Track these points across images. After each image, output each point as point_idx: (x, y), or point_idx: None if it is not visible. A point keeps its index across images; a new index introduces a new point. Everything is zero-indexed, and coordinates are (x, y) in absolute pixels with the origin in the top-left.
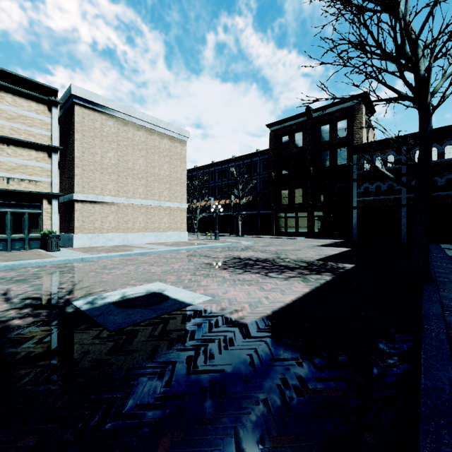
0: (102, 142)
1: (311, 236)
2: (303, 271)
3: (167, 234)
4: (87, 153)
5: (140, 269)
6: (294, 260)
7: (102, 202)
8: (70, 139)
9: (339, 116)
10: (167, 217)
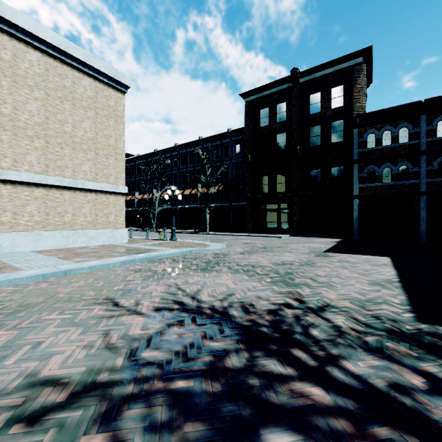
0: None
1: (297, 234)
2: None
3: (89, 233)
4: None
5: None
6: (362, 321)
7: None
8: None
9: (333, 80)
10: (89, 207)
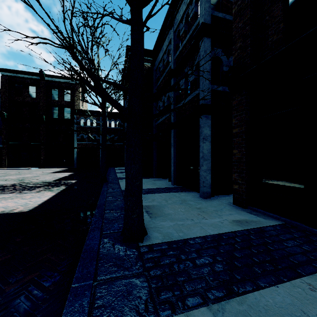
0: None
1: (44, 167)
2: (47, 187)
3: None
4: None
5: None
6: (38, 182)
7: None
8: None
9: (65, 86)
10: None
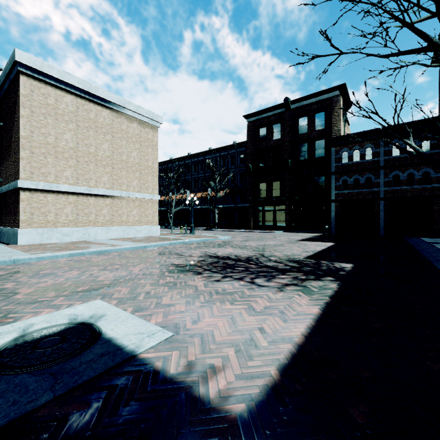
0: (57, 121)
1: (289, 230)
2: (297, 275)
3: (137, 228)
4: (37, 133)
5: (85, 275)
6: (281, 258)
7: (56, 191)
8: (16, 116)
9: (317, 108)
10: (136, 210)
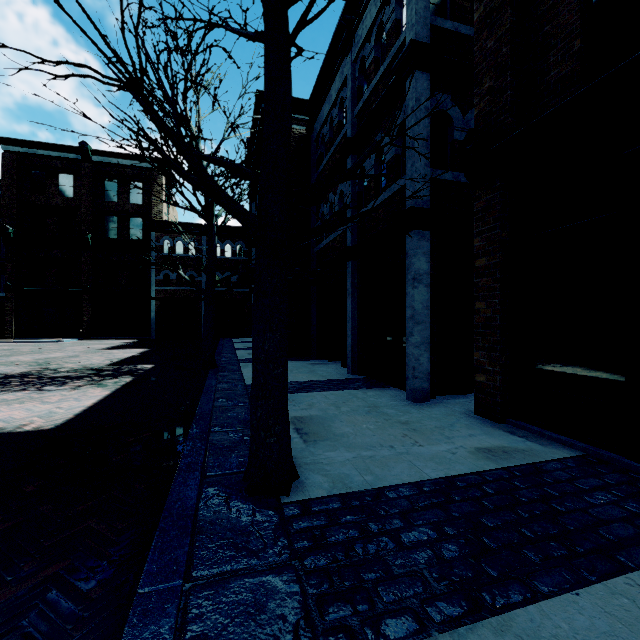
0: None
1: (89, 337)
2: (95, 378)
3: None
4: None
5: None
6: (76, 368)
7: None
8: None
9: (132, 174)
10: None
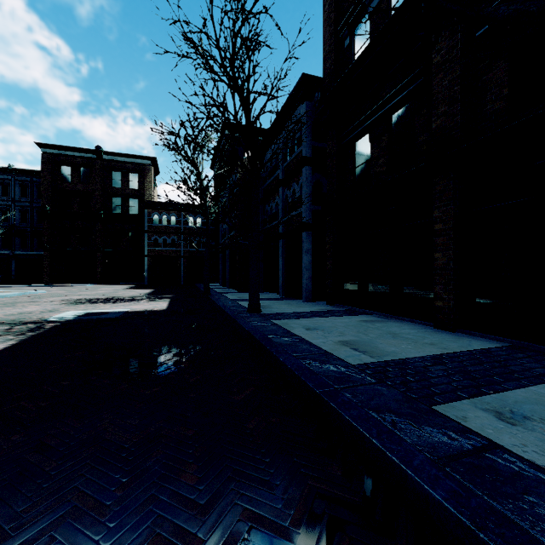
0: None
1: (101, 283)
2: (150, 299)
3: None
4: None
5: (8, 311)
6: (131, 296)
7: None
8: None
9: (131, 168)
10: None
